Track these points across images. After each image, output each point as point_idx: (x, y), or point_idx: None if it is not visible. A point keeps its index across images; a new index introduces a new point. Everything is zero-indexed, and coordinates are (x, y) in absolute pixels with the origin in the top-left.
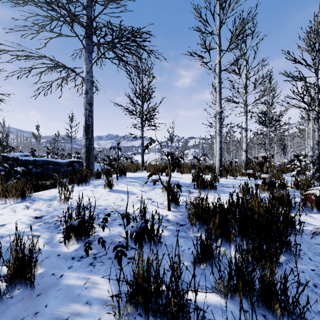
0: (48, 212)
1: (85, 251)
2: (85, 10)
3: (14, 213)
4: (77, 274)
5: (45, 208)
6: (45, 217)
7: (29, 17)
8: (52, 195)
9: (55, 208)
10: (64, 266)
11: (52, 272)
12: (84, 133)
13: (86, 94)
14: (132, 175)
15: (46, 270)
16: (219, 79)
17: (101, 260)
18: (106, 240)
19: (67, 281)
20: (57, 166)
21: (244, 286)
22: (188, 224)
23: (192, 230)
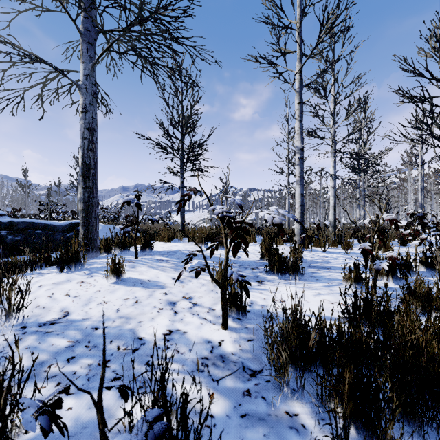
0: None
1: None
2: None
3: None
4: None
5: None
6: None
7: None
8: None
9: None
10: None
11: None
12: (80, 178)
13: (83, 113)
14: (163, 247)
15: None
16: (299, 98)
17: None
18: None
19: None
20: (50, 232)
21: None
22: (269, 374)
23: (279, 389)
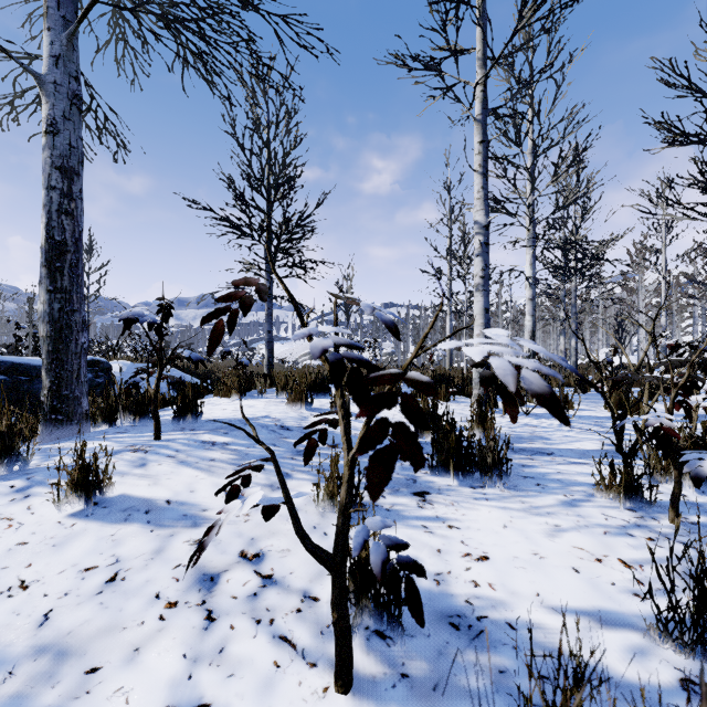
0: None
1: None
2: None
3: None
4: None
5: None
6: None
7: None
8: None
9: None
10: None
11: None
12: (42, 271)
13: (49, 135)
14: (226, 409)
15: None
16: (482, 132)
17: None
18: None
19: None
20: (23, 377)
21: None
22: None
23: None
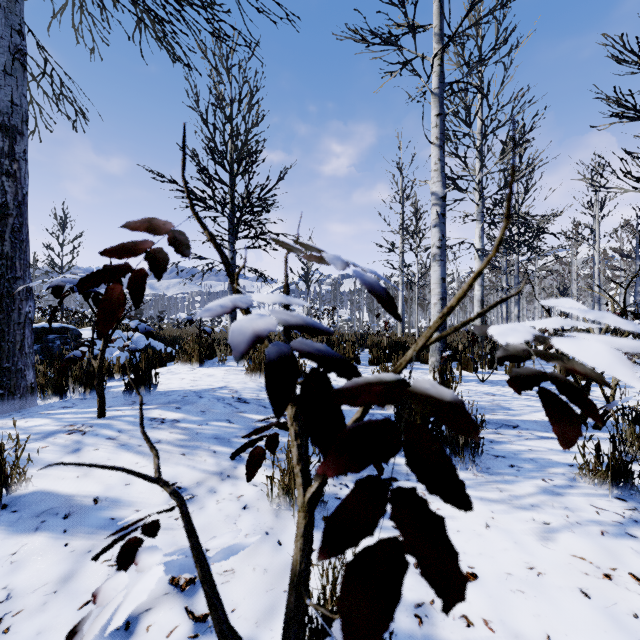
0: None
1: None
2: None
3: None
4: None
5: None
6: None
7: None
8: None
9: None
10: None
11: None
12: None
13: None
14: (184, 379)
15: None
16: (439, 105)
17: None
18: None
19: None
20: None
21: None
22: None
23: None
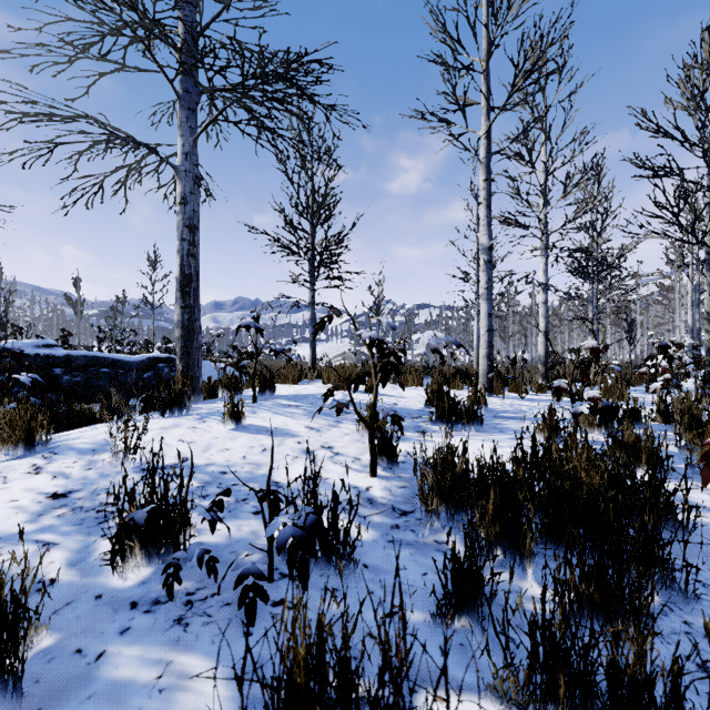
0: (85, 481)
1: (164, 587)
2: (181, 11)
3: (2, 485)
4: (142, 649)
5: (80, 471)
6: (77, 494)
7: (48, 23)
8: (98, 440)
9: (104, 471)
10: (110, 628)
11: (78, 644)
12: (178, 294)
13: (182, 205)
14: (288, 390)
15: (61, 640)
16: (486, 172)
17: (205, 610)
18: (220, 554)
19: (114, 670)
20: (120, 370)
21: (569, 684)
22: (420, 512)
23: (430, 525)
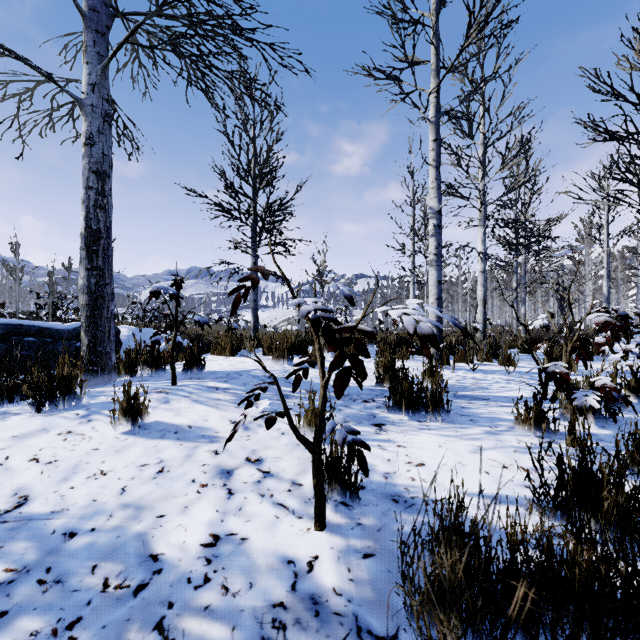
0: None
1: None
2: None
3: None
4: None
5: None
6: None
7: None
8: None
9: None
10: None
11: None
12: (82, 253)
13: (88, 146)
14: (222, 364)
15: None
16: (435, 132)
17: None
18: None
19: None
20: (48, 339)
21: None
22: None
23: None
